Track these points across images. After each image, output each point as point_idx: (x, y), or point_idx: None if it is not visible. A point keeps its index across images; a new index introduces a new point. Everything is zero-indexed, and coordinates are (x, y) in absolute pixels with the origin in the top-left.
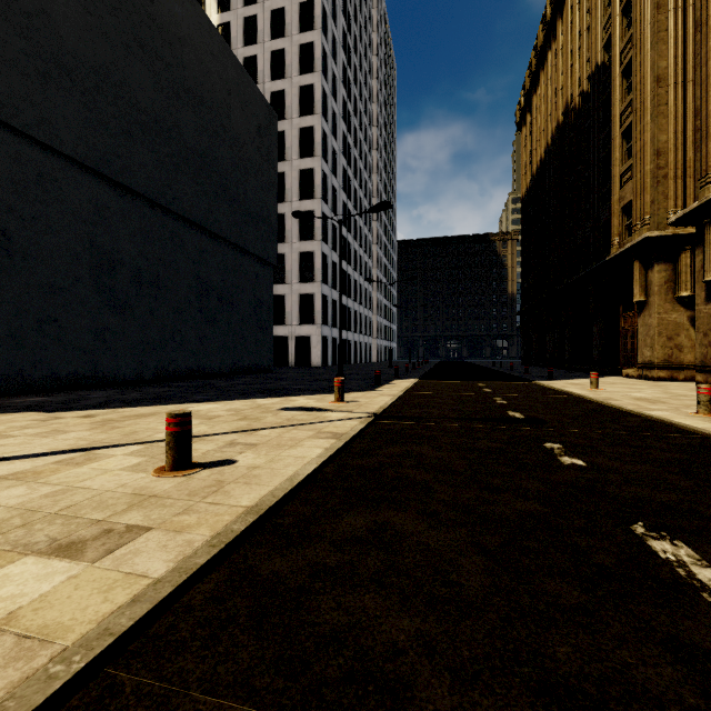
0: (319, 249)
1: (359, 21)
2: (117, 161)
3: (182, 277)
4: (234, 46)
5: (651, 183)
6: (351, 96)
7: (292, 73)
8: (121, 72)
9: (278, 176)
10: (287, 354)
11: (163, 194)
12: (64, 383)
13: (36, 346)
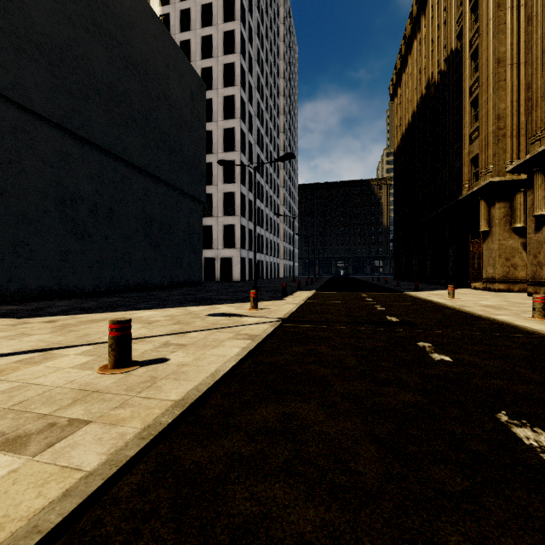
0: (239, 190)
1: (269, 15)
2: (78, 118)
3: (131, 210)
4: (173, 32)
5: (493, 141)
6: (264, 72)
7: (218, 54)
8: (81, 48)
9: (207, 133)
10: (214, 272)
11: (115, 146)
12: (35, 295)
13: (11, 264)
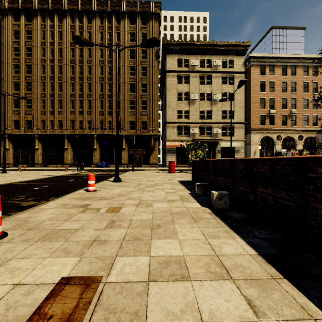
0: None
1: None
2: None
3: None
4: None
5: None
6: None
7: None
8: None
9: None
10: None
11: None
12: None
13: None
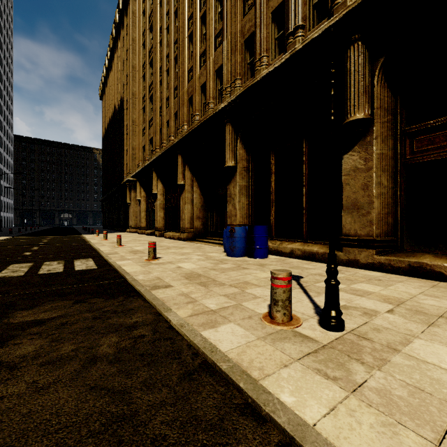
0: None
1: None
2: None
3: None
4: None
5: (131, 159)
6: None
7: None
8: None
9: None
10: None
11: None
12: None
13: None
